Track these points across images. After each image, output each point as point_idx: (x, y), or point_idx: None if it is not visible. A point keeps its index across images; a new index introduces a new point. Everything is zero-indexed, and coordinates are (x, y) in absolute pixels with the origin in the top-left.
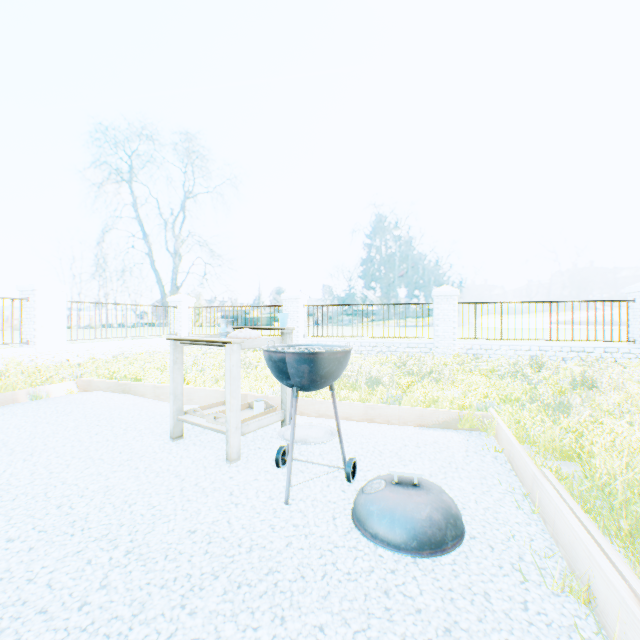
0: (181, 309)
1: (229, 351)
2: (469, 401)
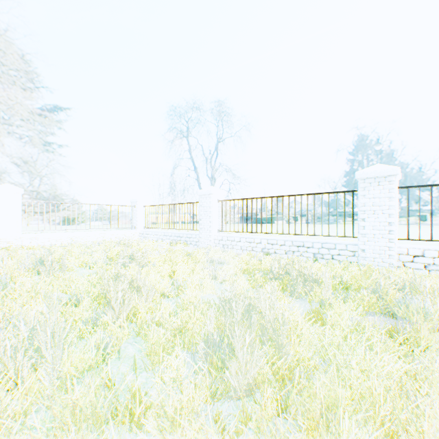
0: (137, 208)
1: None
2: None
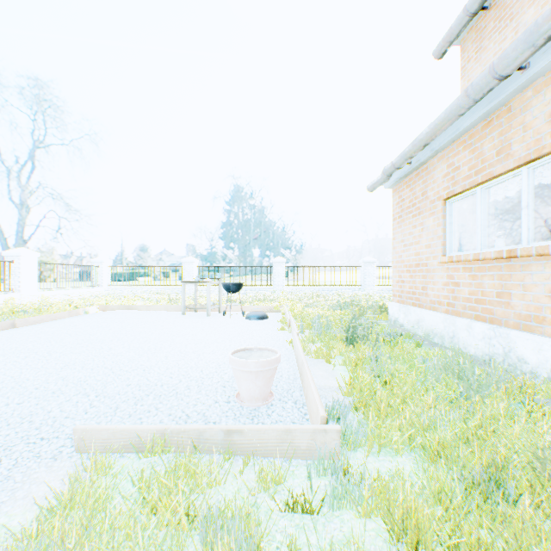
0: (103, 268)
1: (209, 284)
2: None
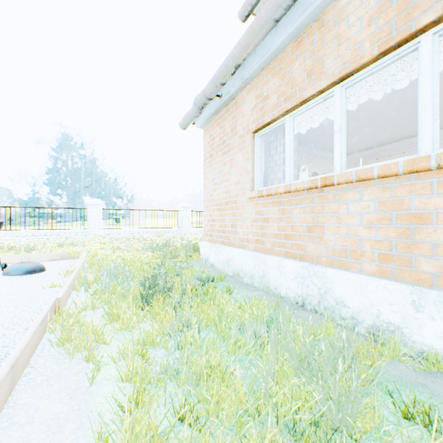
0: None
1: None
2: None
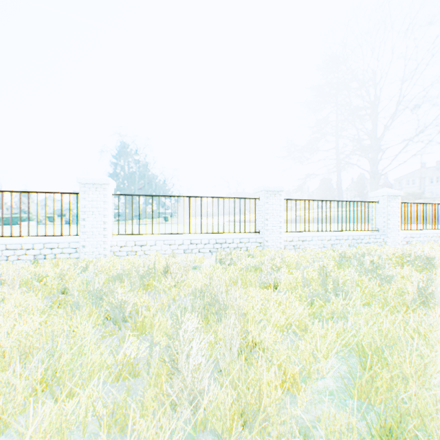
0: None
1: None
2: None
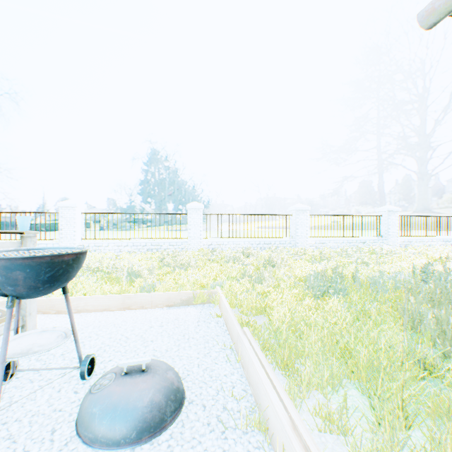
0: None
1: None
2: (206, 281)
